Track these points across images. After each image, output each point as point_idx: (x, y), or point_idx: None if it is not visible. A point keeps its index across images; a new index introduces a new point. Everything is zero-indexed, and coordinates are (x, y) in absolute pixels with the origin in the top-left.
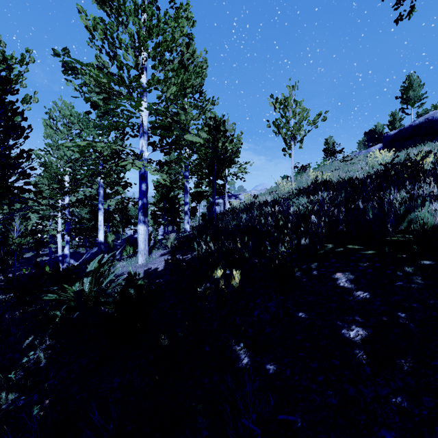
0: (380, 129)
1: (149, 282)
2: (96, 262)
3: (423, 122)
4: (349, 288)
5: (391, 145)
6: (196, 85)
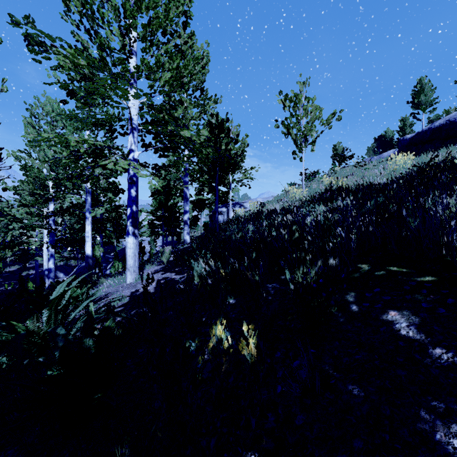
0: (390, 135)
1: (128, 317)
2: (64, 286)
3: (444, 124)
4: (418, 340)
5: (408, 149)
6: (194, 73)
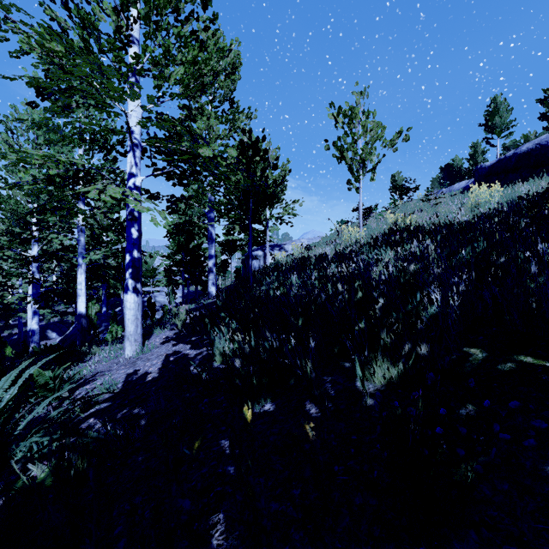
0: (458, 164)
1: (99, 439)
2: (11, 378)
3: (534, 148)
4: None
5: (487, 180)
6: (219, 71)
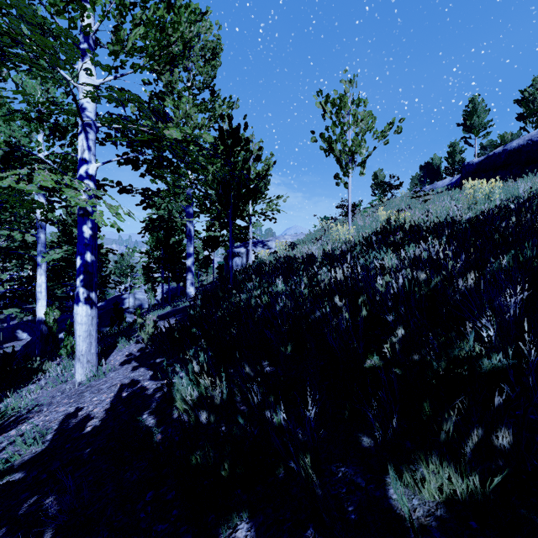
0: (437, 163)
1: None
2: None
3: (525, 144)
4: None
5: (475, 177)
6: (191, 40)
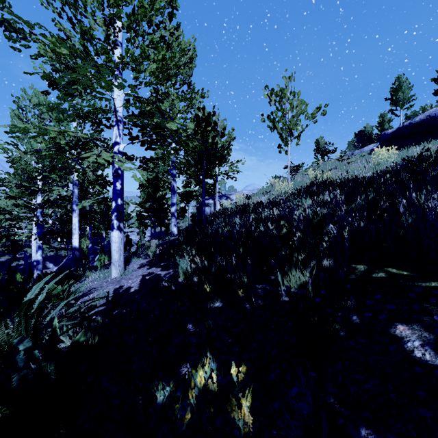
0: (369, 130)
1: (105, 323)
2: (39, 286)
3: (425, 119)
4: None
5: (389, 144)
6: (181, 65)
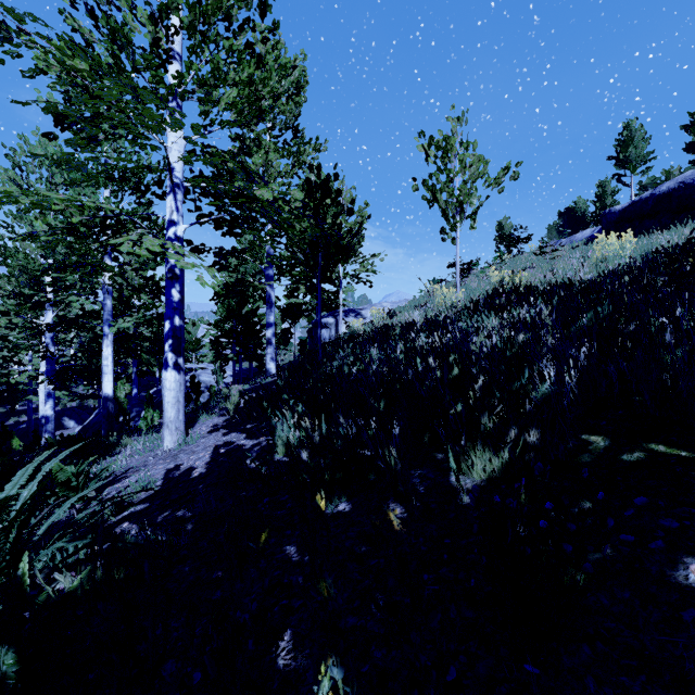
0: (582, 208)
1: (138, 544)
2: (28, 472)
3: (676, 188)
4: None
5: (617, 228)
6: (280, 93)
